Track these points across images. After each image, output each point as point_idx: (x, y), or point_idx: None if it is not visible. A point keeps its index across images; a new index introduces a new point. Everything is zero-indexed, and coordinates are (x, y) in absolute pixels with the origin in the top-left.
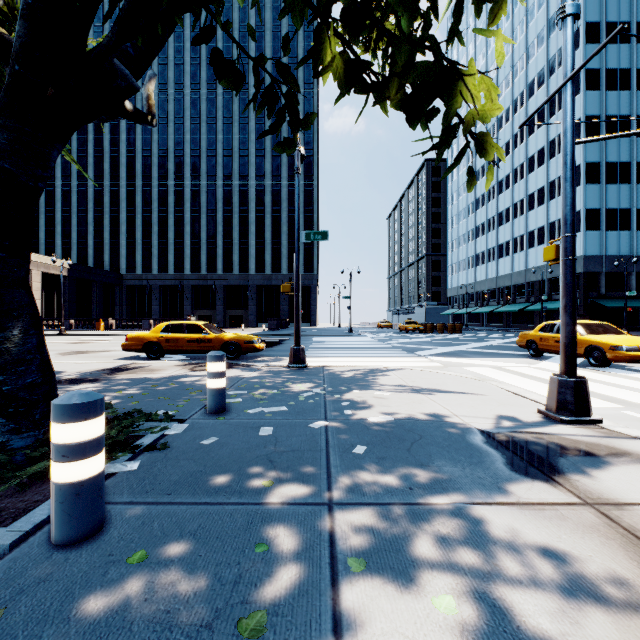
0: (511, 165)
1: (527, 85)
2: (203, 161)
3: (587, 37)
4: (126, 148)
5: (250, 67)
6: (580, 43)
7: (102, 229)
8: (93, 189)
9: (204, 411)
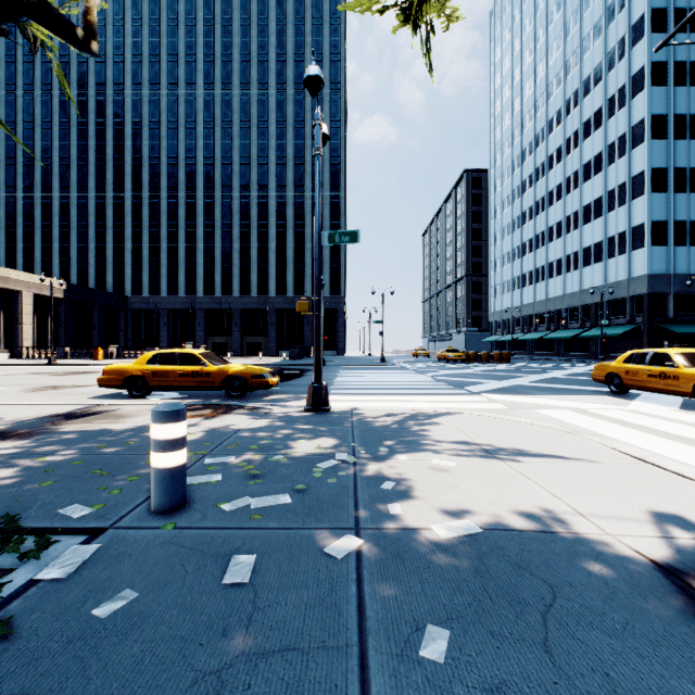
0: (563, 173)
1: (582, 83)
2: (217, 170)
3: (652, 25)
4: (131, 155)
5: (270, 65)
6: (644, 32)
7: (105, 246)
8: (95, 201)
9: (148, 505)
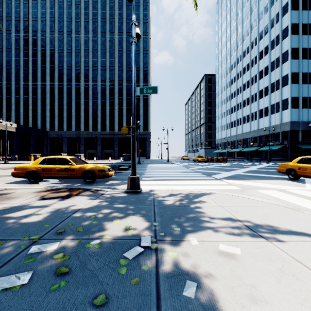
0: (250, 75)
1: (258, 34)
2: (90, 72)
3: (292, 6)
4: (49, 65)
5: (115, 24)
6: (288, 10)
7: (36, 107)
8: (32, 86)
9: None
